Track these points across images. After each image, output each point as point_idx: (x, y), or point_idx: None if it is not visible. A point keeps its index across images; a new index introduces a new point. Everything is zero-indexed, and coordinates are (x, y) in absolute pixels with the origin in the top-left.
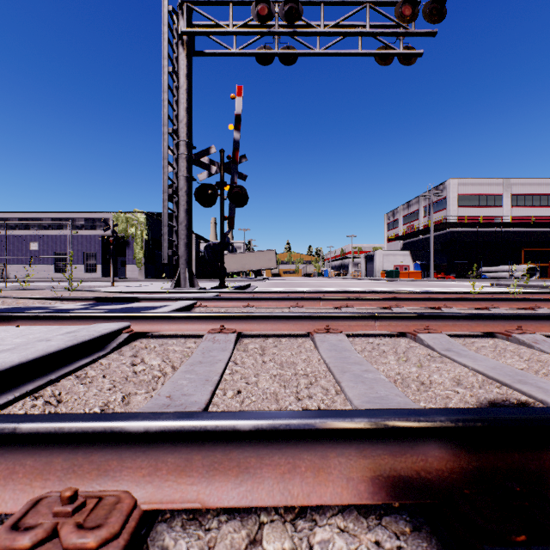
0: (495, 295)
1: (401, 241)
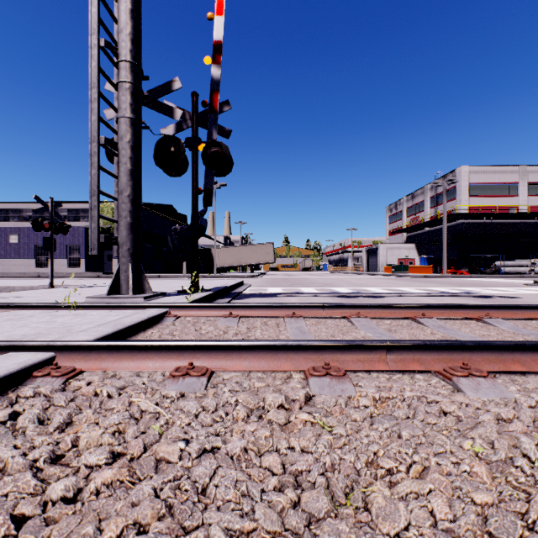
0: None
1: (405, 233)
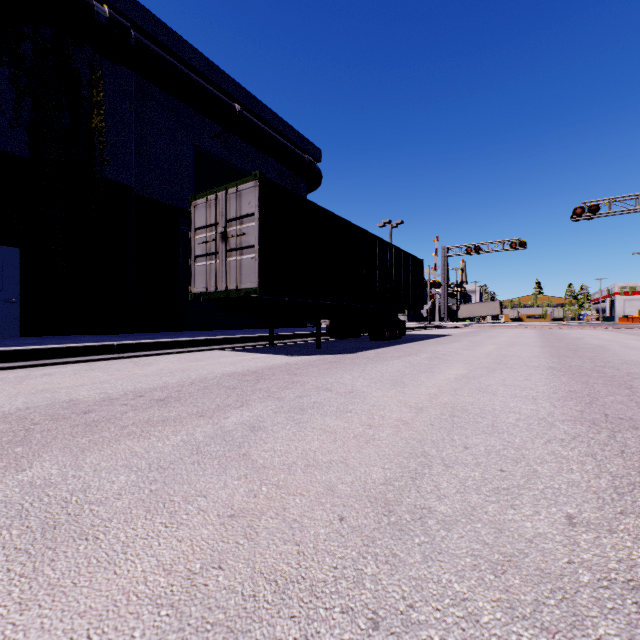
0: None
1: None
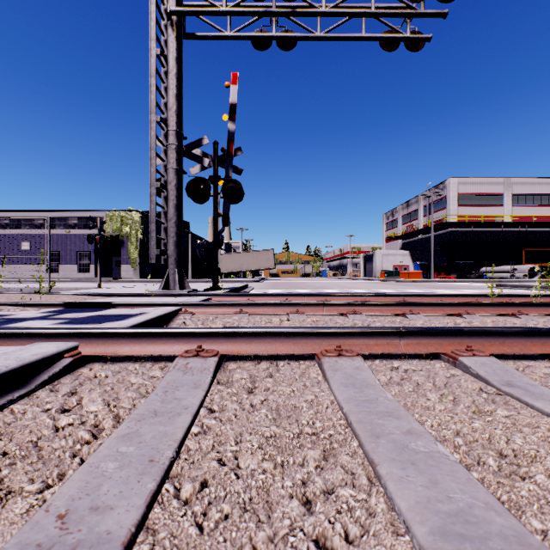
0: (513, 298)
1: (401, 240)
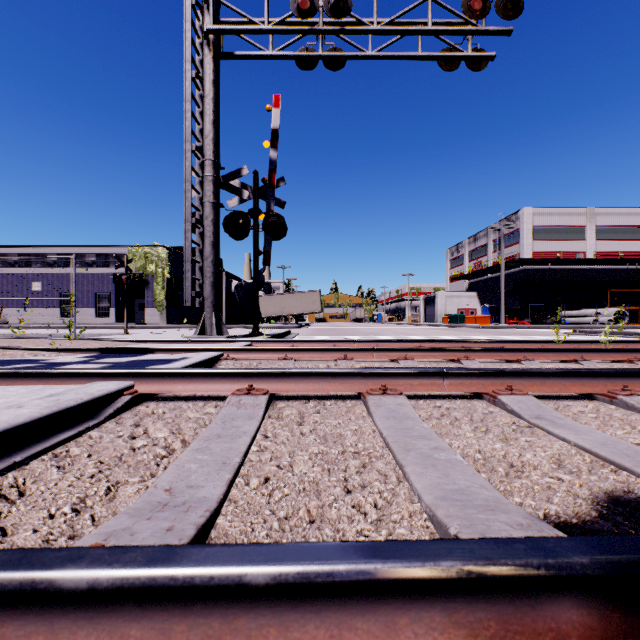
0: (582, 344)
1: (467, 280)
